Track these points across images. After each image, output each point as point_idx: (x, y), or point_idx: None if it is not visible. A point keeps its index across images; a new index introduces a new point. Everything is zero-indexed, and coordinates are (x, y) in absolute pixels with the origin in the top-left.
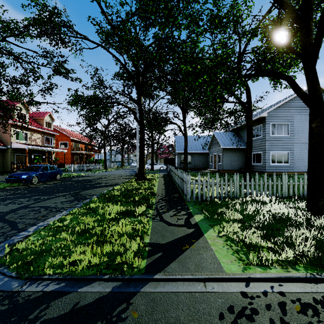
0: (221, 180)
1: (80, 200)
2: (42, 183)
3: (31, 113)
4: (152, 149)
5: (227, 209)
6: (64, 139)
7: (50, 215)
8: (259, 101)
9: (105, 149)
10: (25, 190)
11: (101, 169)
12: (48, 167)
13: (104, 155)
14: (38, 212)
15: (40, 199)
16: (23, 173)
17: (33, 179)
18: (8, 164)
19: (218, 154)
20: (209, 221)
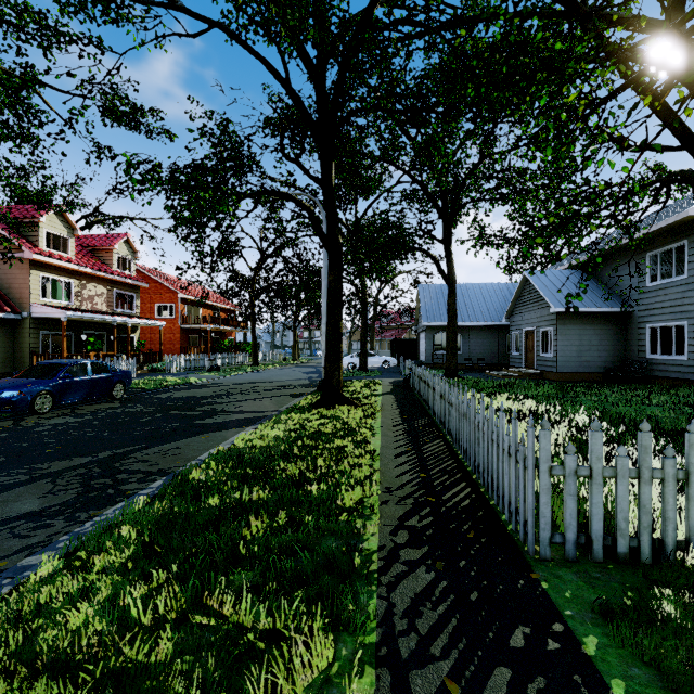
0: None
1: (87, 508)
2: (68, 410)
3: (86, 238)
4: (363, 318)
5: None
6: (165, 299)
7: None
8: (639, 192)
9: (253, 318)
10: None
11: (244, 367)
12: (88, 365)
13: (252, 334)
14: None
15: None
16: (8, 385)
17: (36, 400)
18: (23, 356)
19: (541, 328)
20: None
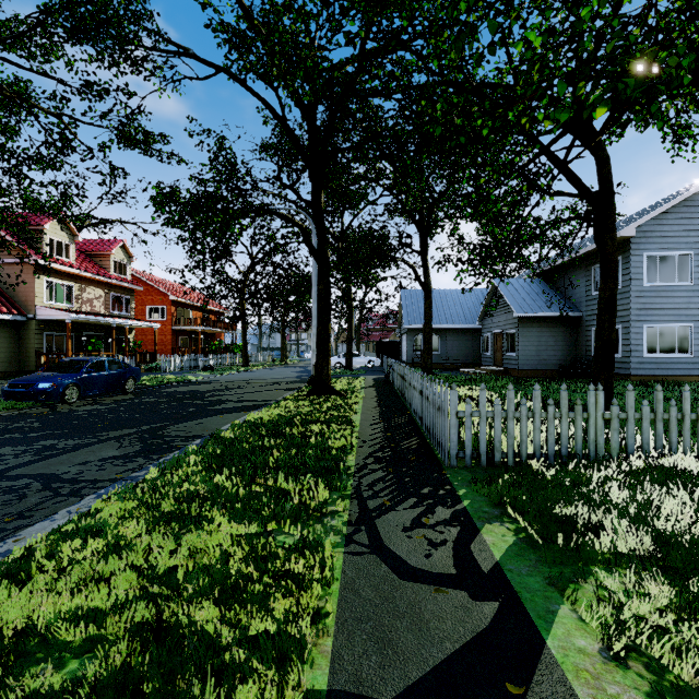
0: (549, 406)
1: (154, 453)
2: (90, 401)
3: (83, 243)
4: (349, 321)
5: (587, 505)
6: (156, 301)
7: (41, 513)
8: None
9: (244, 321)
10: (36, 420)
11: (236, 367)
12: (105, 362)
13: (243, 335)
14: (17, 497)
15: (53, 448)
16: (42, 378)
17: (66, 391)
18: (29, 356)
19: (507, 331)
20: (543, 561)
